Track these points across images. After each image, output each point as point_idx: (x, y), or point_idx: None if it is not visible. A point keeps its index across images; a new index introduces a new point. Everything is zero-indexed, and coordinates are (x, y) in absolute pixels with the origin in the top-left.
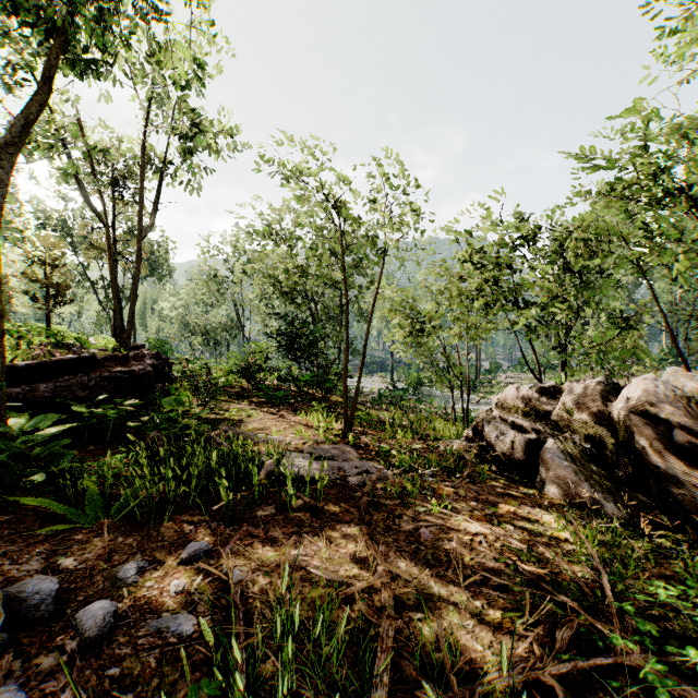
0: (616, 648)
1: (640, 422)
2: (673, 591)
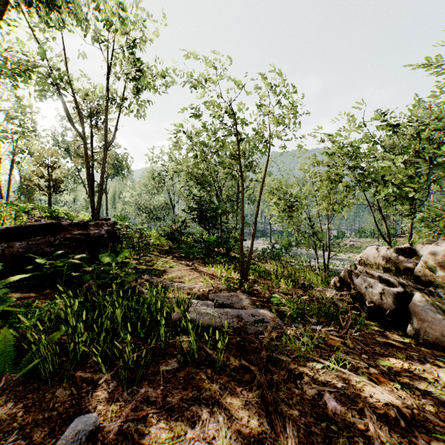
0: None
1: None
2: None
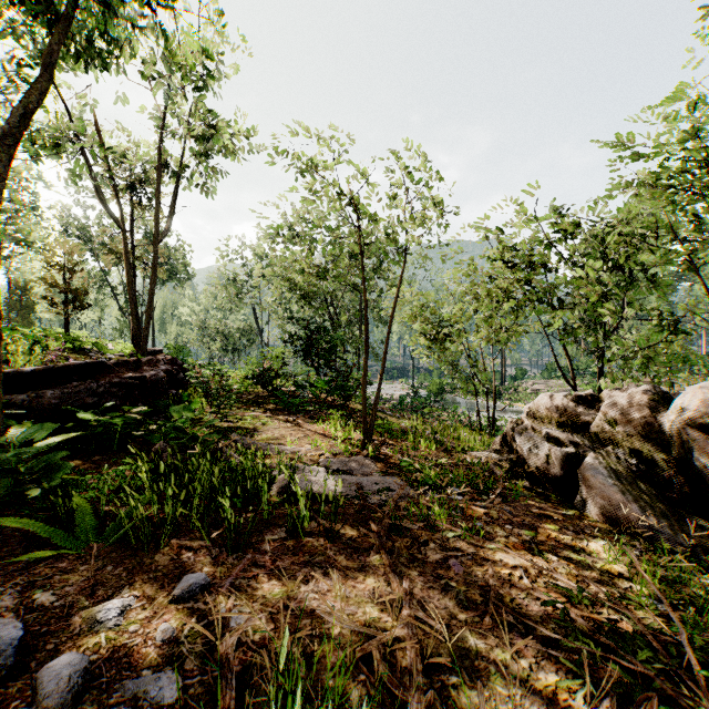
0: None
1: (699, 437)
2: None
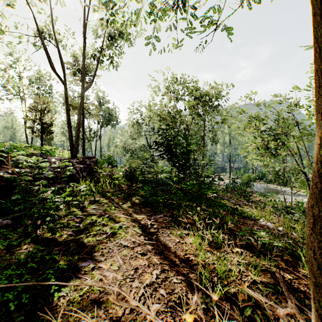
0: None
1: None
2: None
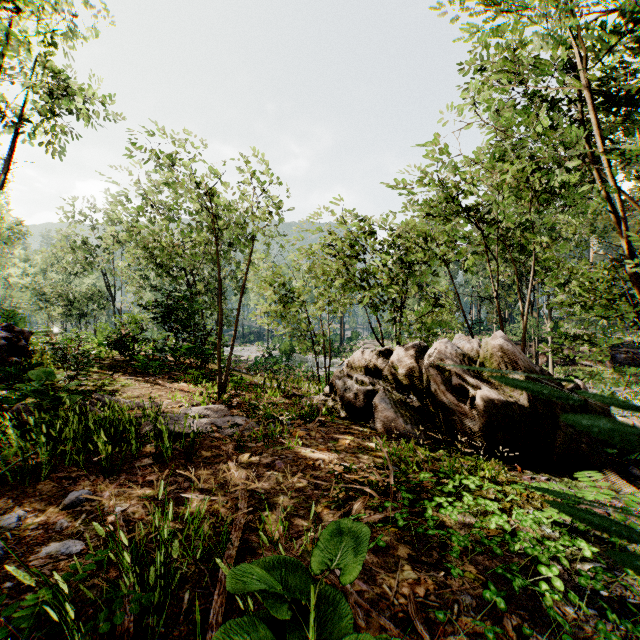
0: (388, 509)
1: (435, 373)
2: (430, 475)
